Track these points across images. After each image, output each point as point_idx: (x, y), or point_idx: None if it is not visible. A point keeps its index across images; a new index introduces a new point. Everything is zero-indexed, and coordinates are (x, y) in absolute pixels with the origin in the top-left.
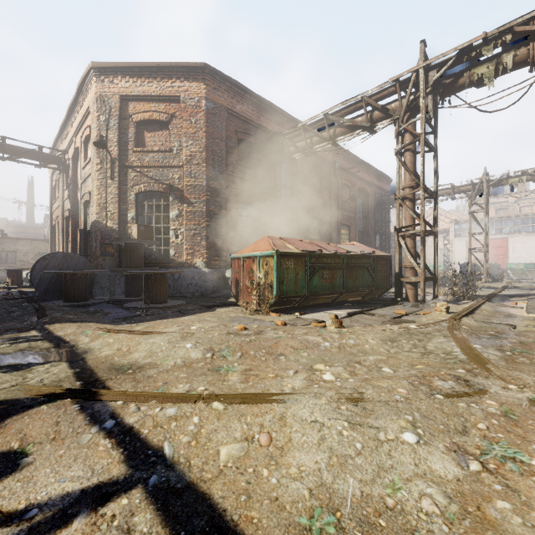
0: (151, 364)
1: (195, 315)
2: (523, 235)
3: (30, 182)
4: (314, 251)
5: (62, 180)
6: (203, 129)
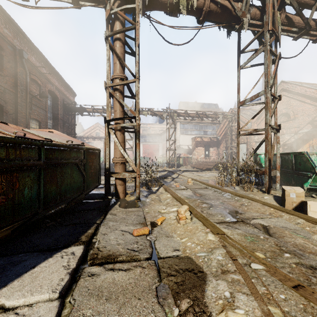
0: None
1: None
2: None
3: None
4: None
5: None
6: None
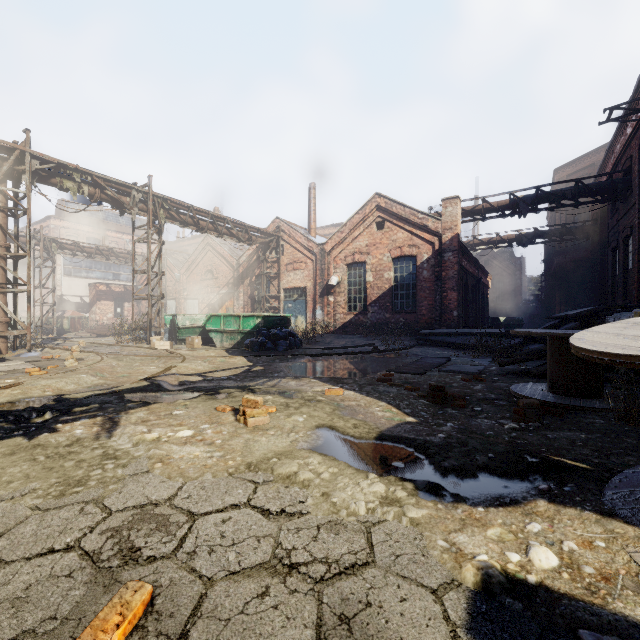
0: (96, 384)
1: None
2: None
3: None
4: None
5: None
6: None
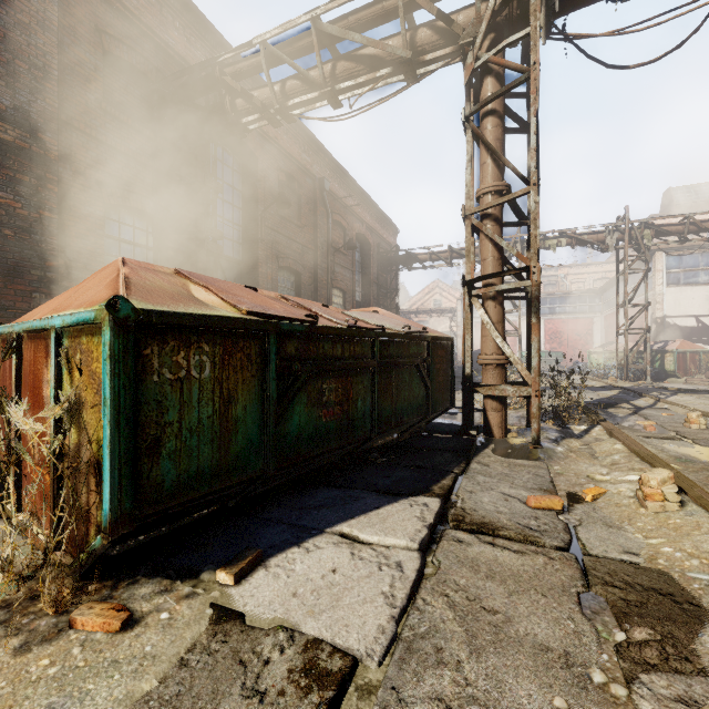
0: None
1: None
2: None
3: None
4: (294, 317)
5: None
6: None
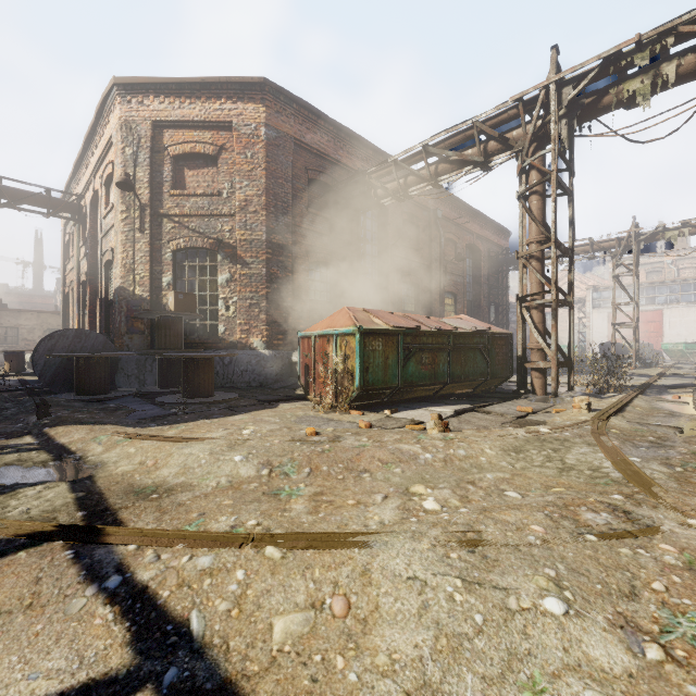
0: (185, 485)
1: (249, 413)
2: (683, 306)
3: (38, 237)
4: (410, 327)
5: (77, 233)
6: (262, 166)
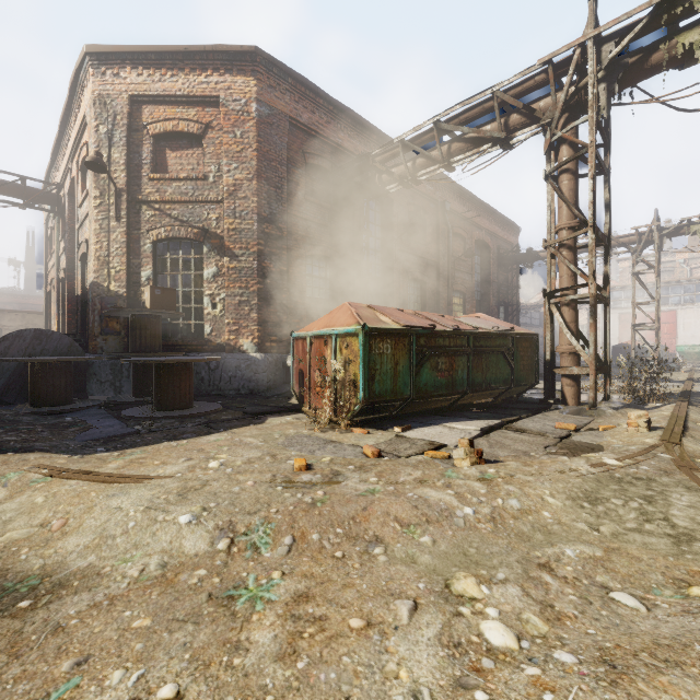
0: (89, 574)
1: (229, 432)
2: (698, 306)
3: (30, 236)
4: (424, 326)
5: (56, 226)
6: (253, 146)
